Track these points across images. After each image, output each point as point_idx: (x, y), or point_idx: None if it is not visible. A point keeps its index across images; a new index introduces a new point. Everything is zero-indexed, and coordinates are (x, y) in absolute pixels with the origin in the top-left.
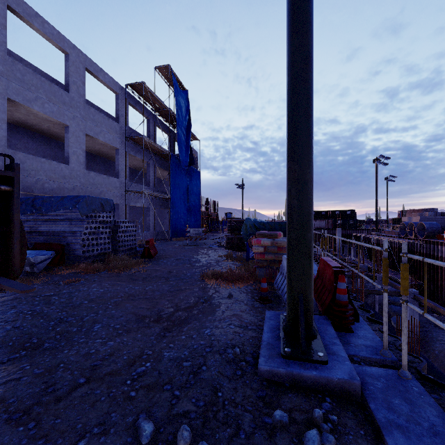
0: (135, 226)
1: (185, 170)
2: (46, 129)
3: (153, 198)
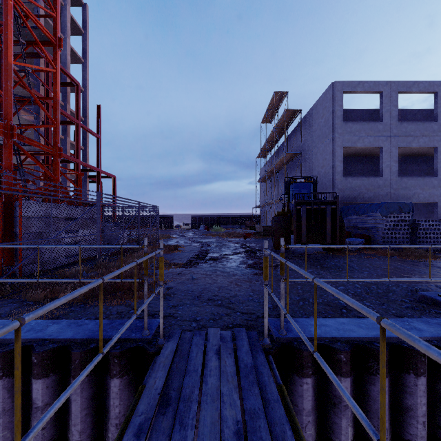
0: None
1: None
2: (369, 152)
3: None
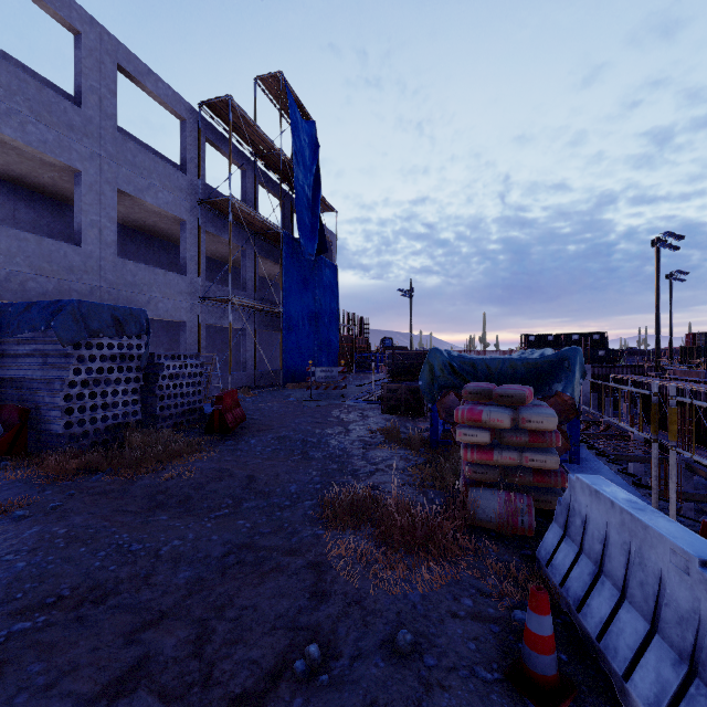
0: (202, 364)
1: (310, 261)
2: (51, 184)
3: (252, 312)
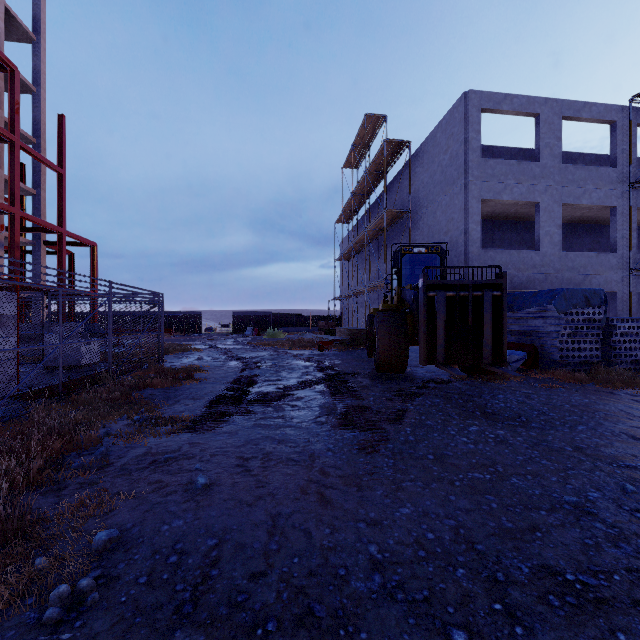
0: None
1: None
2: (513, 213)
3: None
